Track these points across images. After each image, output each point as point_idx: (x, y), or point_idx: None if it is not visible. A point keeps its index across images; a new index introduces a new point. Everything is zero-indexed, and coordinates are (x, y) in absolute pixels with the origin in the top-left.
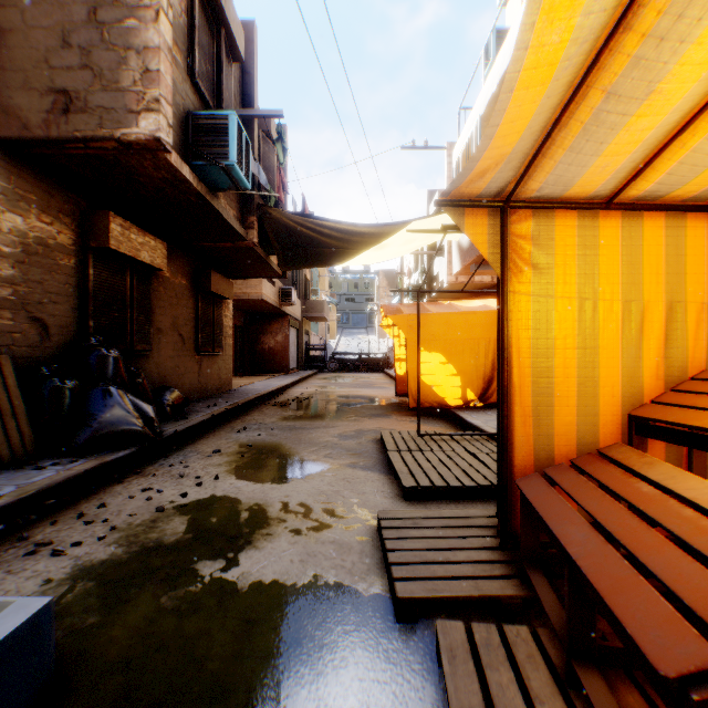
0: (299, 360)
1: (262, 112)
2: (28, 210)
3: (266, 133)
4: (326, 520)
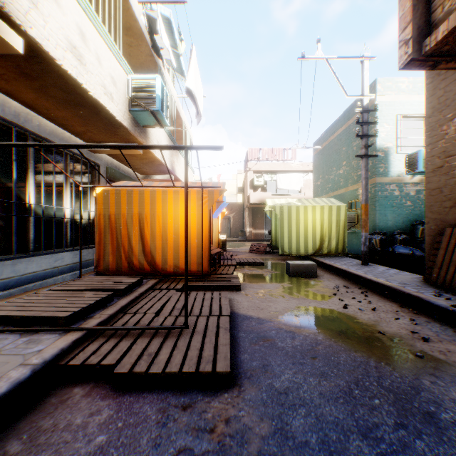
0: None
1: None
2: None
3: None
4: (261, 292)
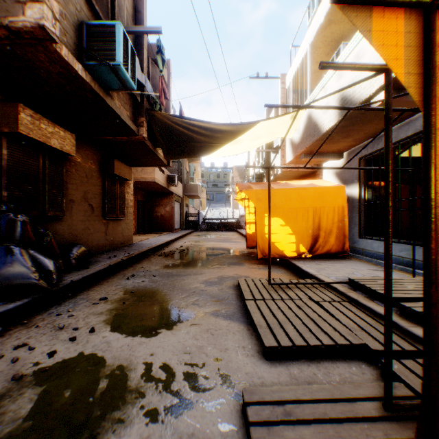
0: (181, 223)
1: (145, 29)
2: None
3: (153, 60)
4: (187, 392)
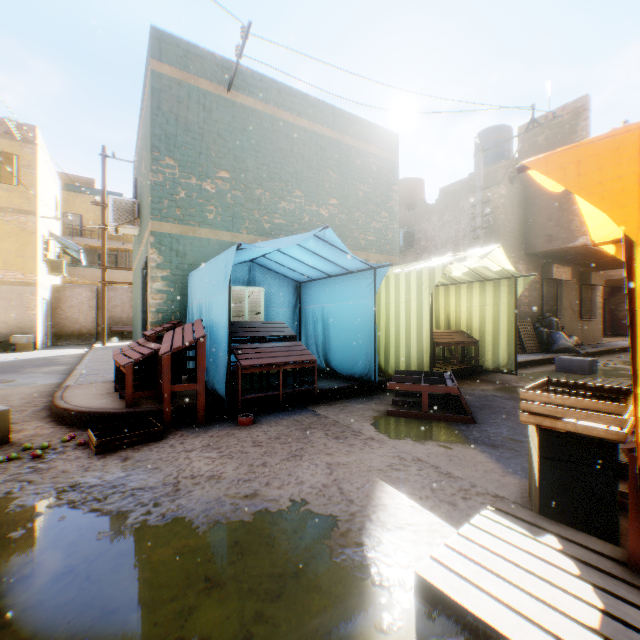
0: None
1: None
2: (529, 272)
3: None
4: None
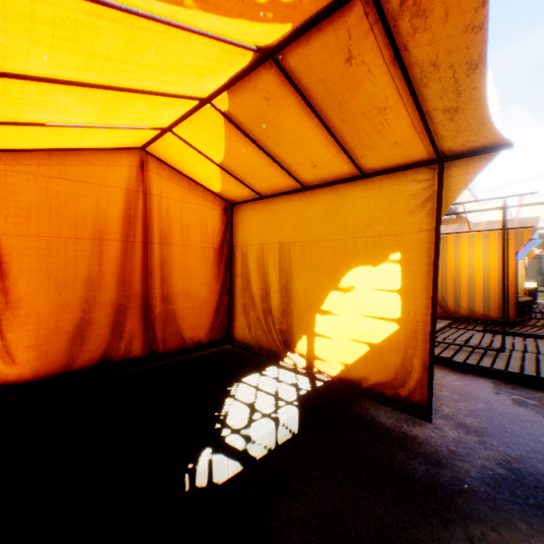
0: None
1: None
2: None
3: None
4: None
